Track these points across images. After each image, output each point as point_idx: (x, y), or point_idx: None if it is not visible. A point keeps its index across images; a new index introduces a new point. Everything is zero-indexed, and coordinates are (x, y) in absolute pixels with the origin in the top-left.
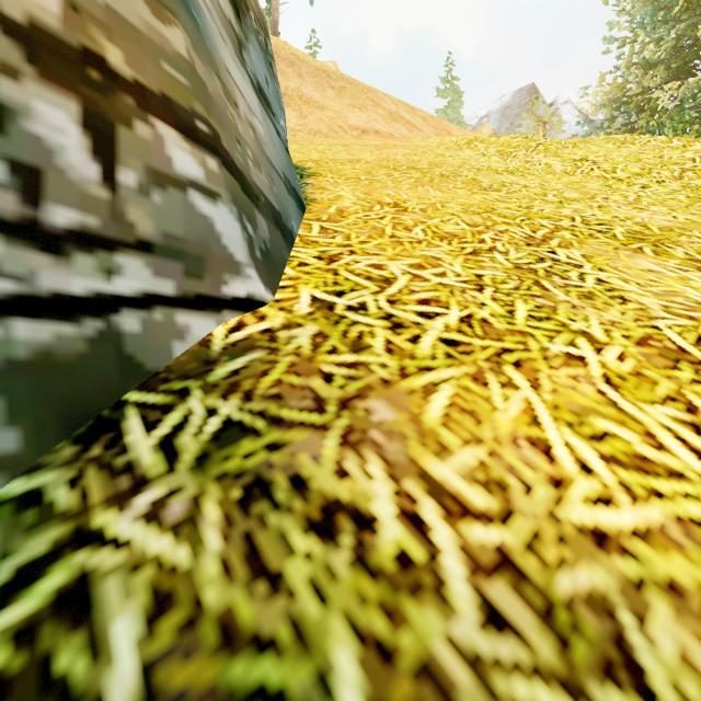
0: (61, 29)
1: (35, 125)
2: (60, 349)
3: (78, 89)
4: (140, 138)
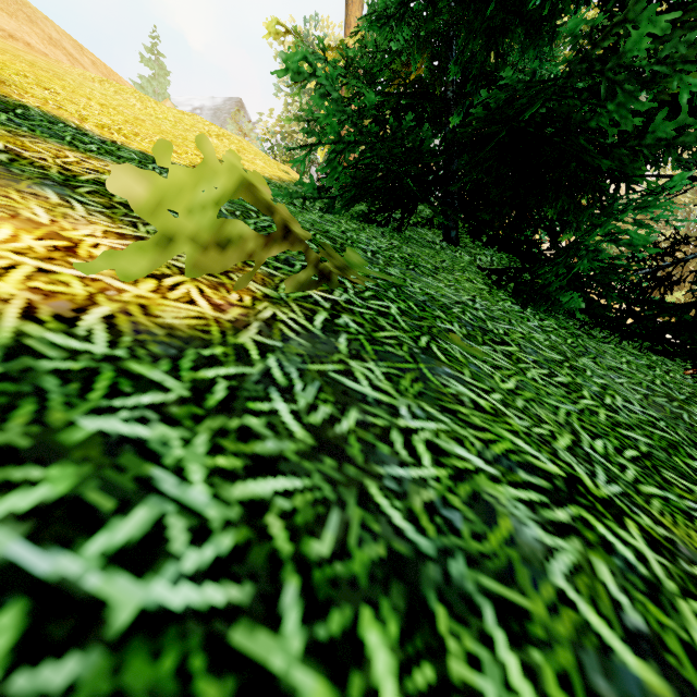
0: None
1: None
2: None
3: None
4: None
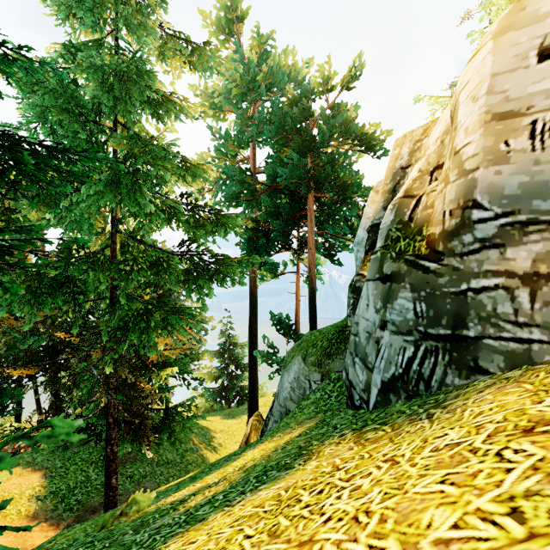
0: (529, 270)
1: (519, 298)
2: (516, 350)
3: (530, 285)
4: (543, 292)
